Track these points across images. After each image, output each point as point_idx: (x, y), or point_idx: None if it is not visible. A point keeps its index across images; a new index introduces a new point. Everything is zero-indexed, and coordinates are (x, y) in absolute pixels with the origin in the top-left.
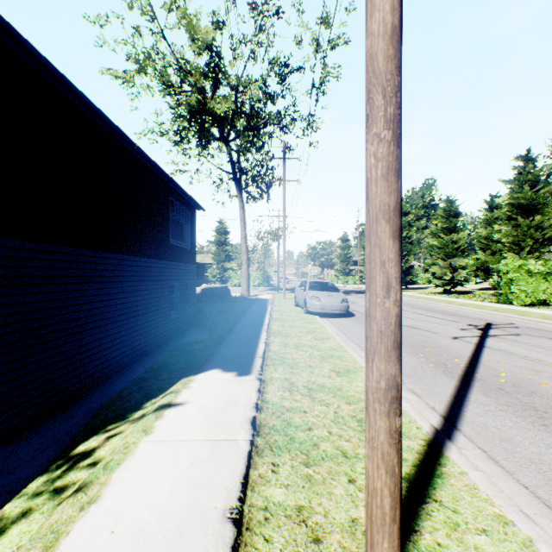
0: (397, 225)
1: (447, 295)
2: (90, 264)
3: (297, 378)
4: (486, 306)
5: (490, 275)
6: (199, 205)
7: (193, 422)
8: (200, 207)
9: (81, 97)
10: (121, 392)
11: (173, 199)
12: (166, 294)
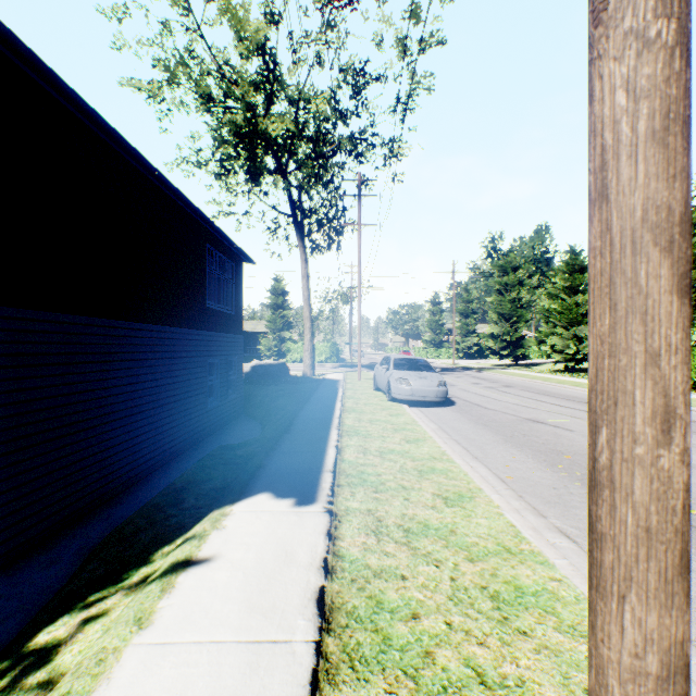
0: (686, 260)
1: (570, 374)
2: (87, 336)
3: (385, 509)
4: None
5: None
6: (247, 256)
7: (222, 600)
8: (248, 259)
9: (70, 95)
10: (124, 525)
11: (212, 247)
12: (202, 375)
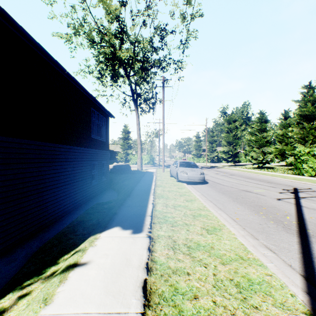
0: None
1: (260, 169)
2: (31, 150)
3: (177, 235)
4: (288, 176)
5: (284, 157)
6: (111, 114)
7: (91, 287)
8: (111, 115)
9: (22, 31)
10: (47, 243)
11: (94, 109)
12: (89, 169)
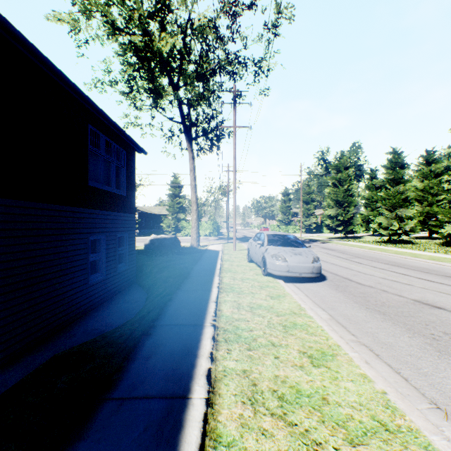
0: None
1: (395, 245)
2: None
3: None
4: None
5: (426, 225)
6: (137, 145)
7: None
8: (139, 147)
9: None
10: None
11: (95, 129)
12: (81, 252)
